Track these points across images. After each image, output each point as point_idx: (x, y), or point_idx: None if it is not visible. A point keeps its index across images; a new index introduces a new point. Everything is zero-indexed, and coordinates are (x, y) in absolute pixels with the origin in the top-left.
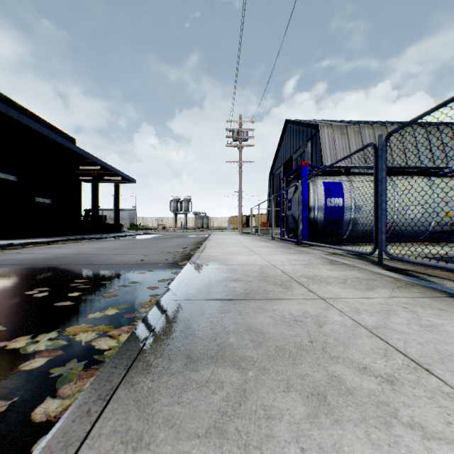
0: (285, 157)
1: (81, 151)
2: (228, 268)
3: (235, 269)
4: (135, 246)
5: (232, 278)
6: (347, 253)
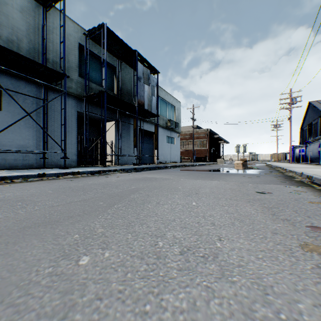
0: (308, 121)
1: (223, 139)
2: None
3: None
4: None
5: None
6: None
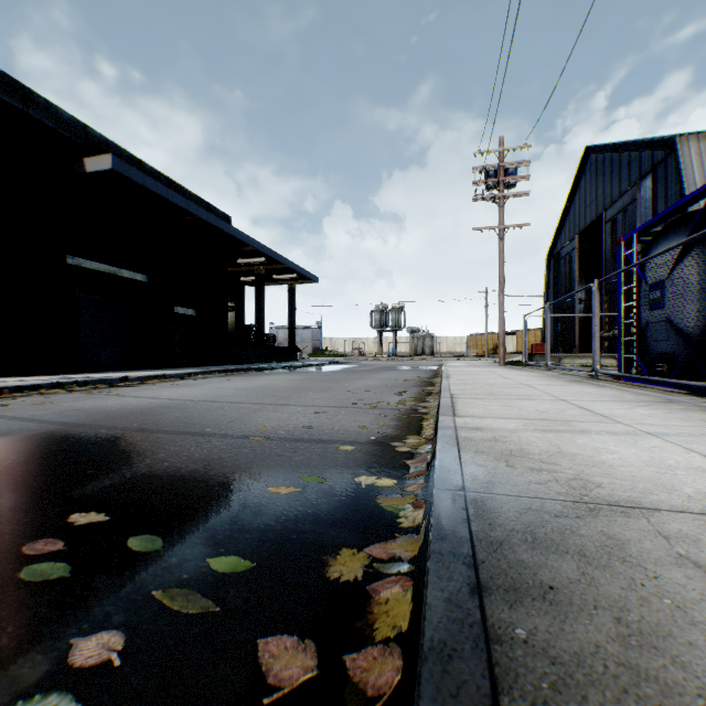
0: (583, 220)
1: (236, 232)
2: (672, 551)
3: None
4: (309, 386)
5: None
6: None
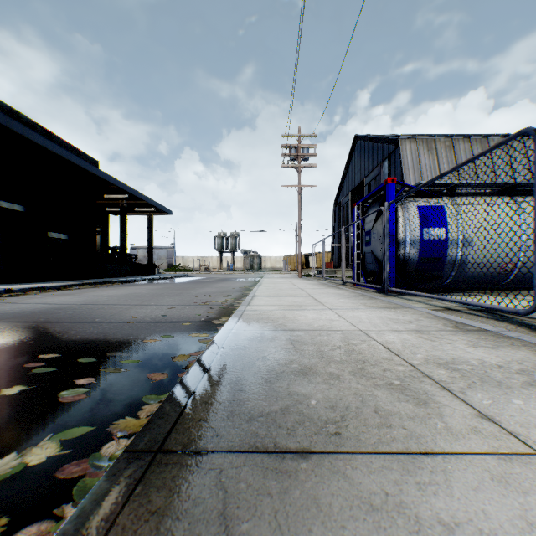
0: (354, 182)
1: (104, 175)
2: (288, 338)
3: (300, 342)
4: (165, 293)
5: (298, 365)
6: (468, 308)
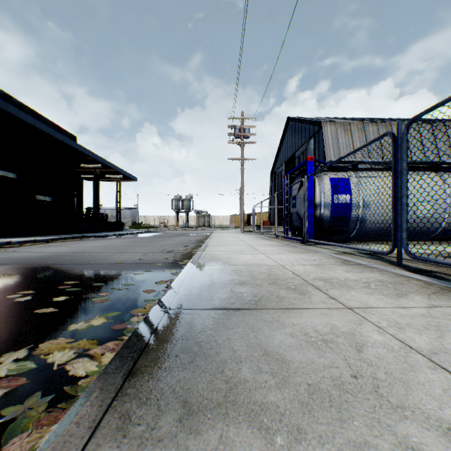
0: (287, 155)
1: (82, 148)
2: (232, 269)
3: (240, 270)
4: (135, 244)
5: (238, 281)
6: (359, 252)
